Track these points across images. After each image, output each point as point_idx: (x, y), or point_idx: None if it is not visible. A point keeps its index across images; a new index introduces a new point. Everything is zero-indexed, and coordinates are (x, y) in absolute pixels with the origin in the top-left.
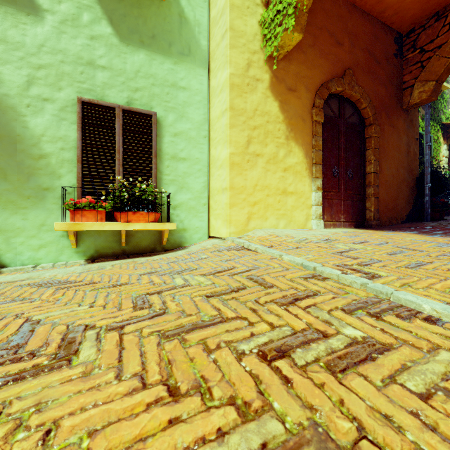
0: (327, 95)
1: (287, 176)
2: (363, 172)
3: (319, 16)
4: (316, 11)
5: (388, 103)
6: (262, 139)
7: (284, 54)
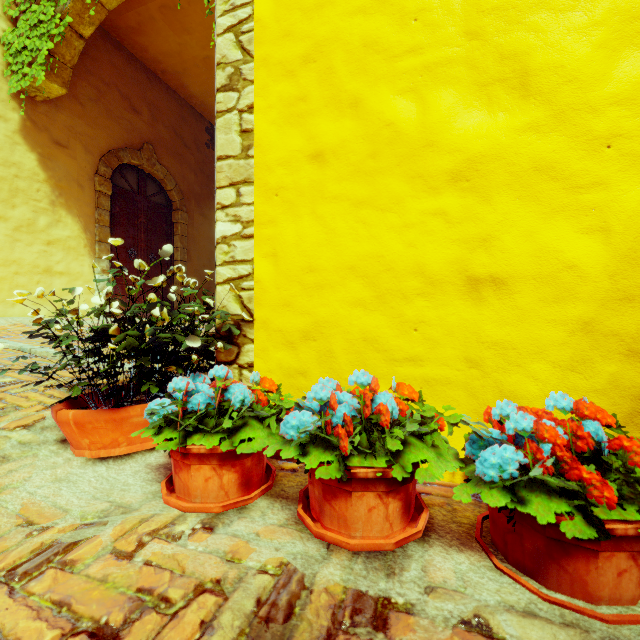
0: (117, 165)
1: (53, 252)
2: (171, 259)
3: (106, 69)
4: (102, 62)
5: (199, 192)
6: (6, 197)
7: (45, 98)
